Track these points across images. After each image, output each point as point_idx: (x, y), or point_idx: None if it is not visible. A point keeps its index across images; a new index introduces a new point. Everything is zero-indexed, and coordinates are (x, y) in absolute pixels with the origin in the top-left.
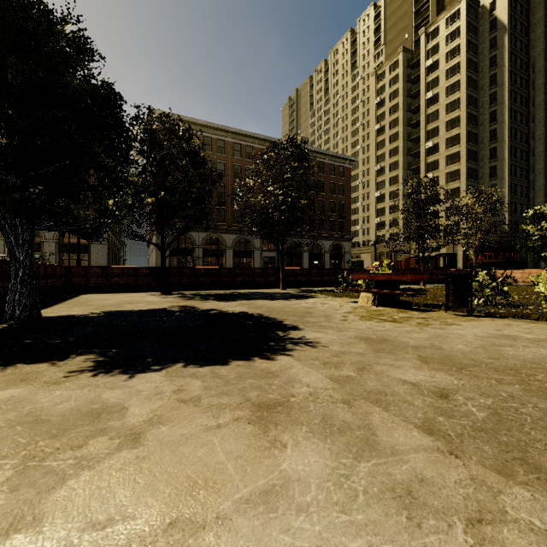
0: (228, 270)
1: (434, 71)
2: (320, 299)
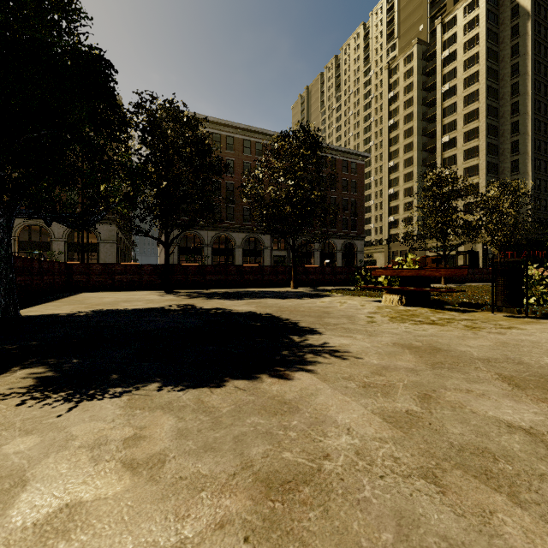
0: (236, 268)
1: (451, 62)
2: (337, 298)
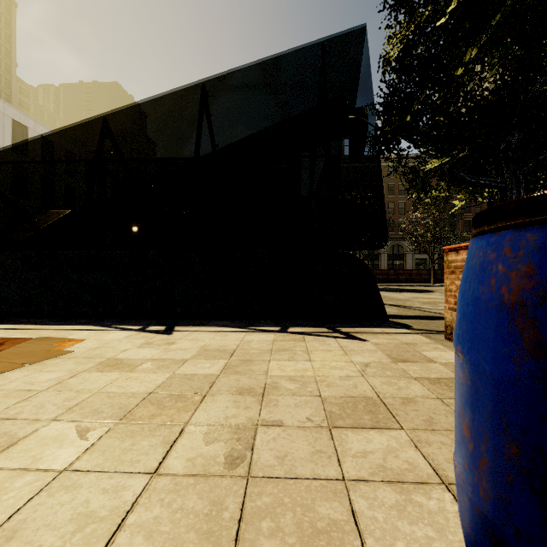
0: (394, 271)
1: None
2: None
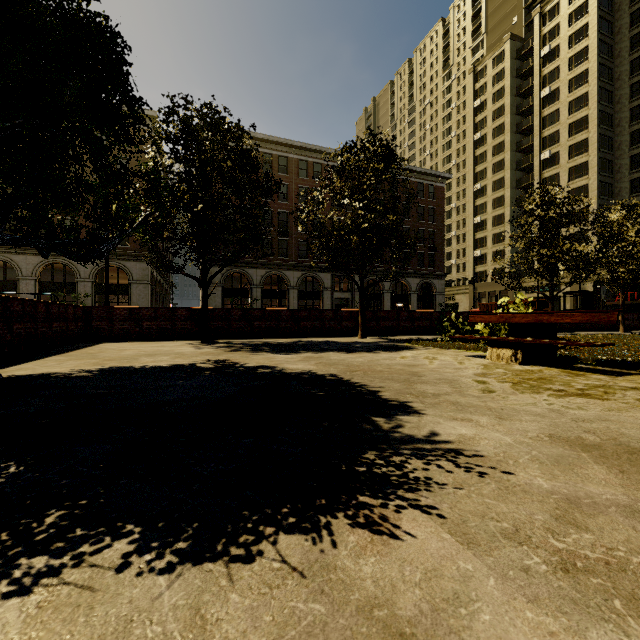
0: (290, 312)
1: (553, 60)
2: (421, 352)
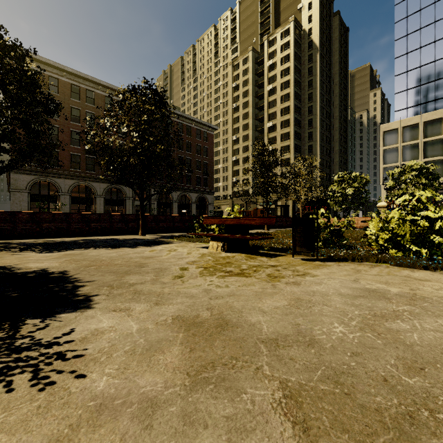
0: (81, 216)
1: (273, 70)
2: (172, 245)
